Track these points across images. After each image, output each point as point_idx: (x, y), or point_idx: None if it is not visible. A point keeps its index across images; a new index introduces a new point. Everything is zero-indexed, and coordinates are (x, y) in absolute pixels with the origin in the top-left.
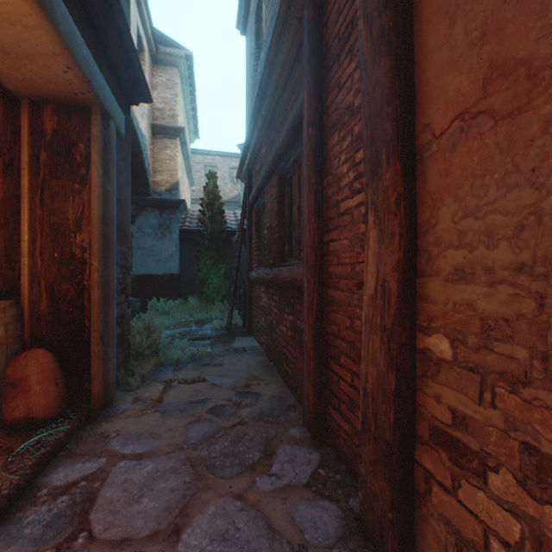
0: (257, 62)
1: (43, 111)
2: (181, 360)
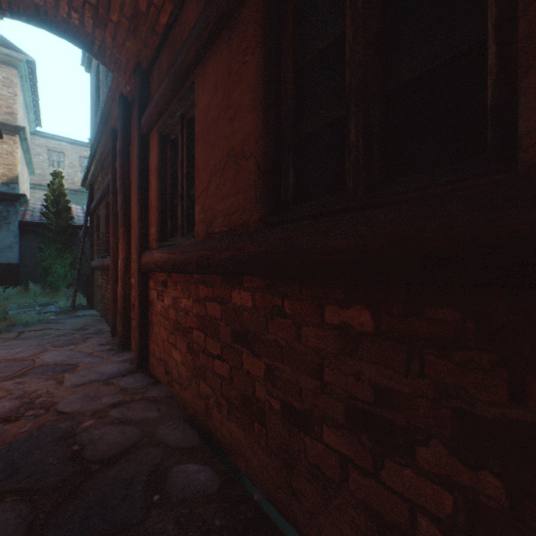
0: (98, 109)
1: None
2: (30, 321)
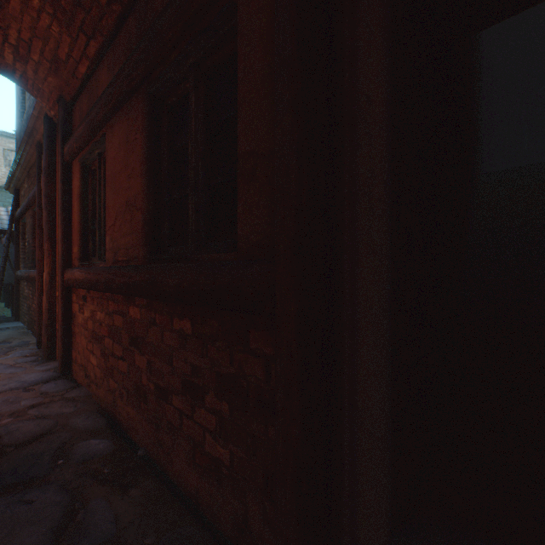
0: (24, 110)
1: None
2: None
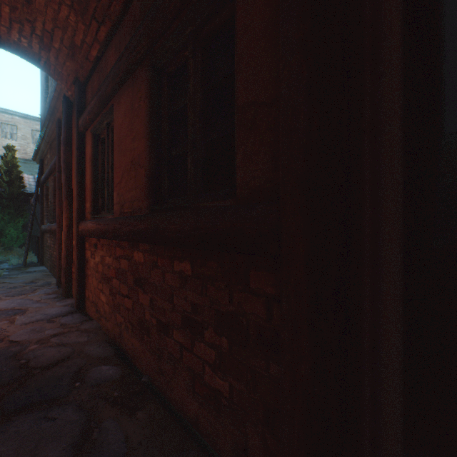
0: (47, 96)
1: None
2: None
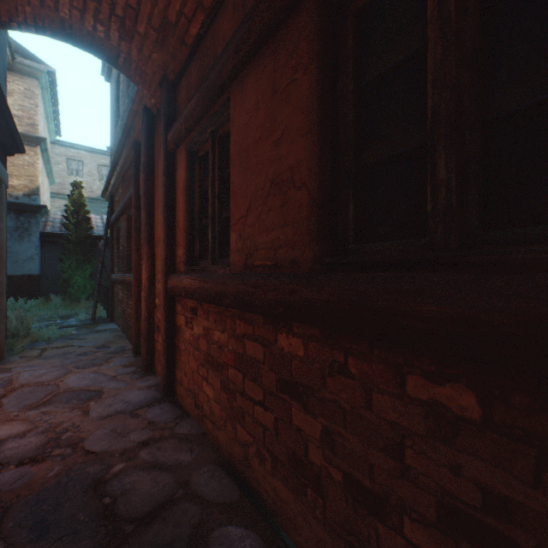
0: (118, 119)
1: None
2: (52, 337)
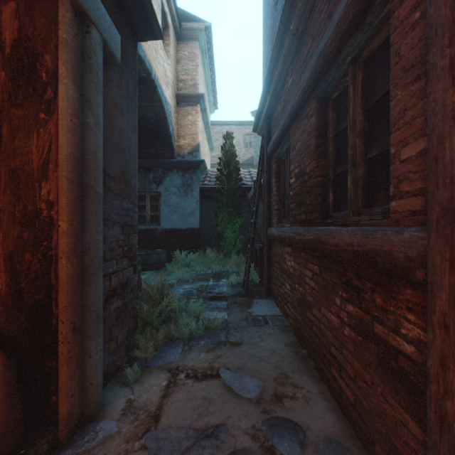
0: None
1: (1, 15)
2: (193, 333)
